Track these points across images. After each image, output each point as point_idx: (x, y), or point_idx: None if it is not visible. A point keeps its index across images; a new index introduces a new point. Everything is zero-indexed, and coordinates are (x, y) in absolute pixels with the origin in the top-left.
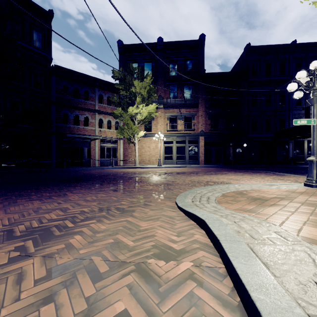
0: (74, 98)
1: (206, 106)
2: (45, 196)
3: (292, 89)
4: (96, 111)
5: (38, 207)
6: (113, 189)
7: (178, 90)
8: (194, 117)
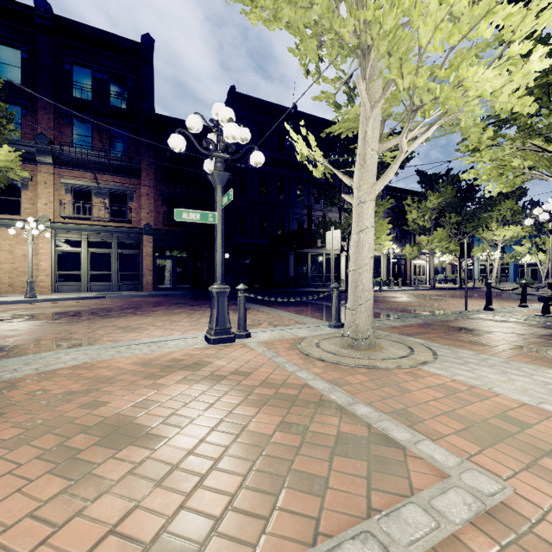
0: None
1: (158, 179)
2: None
3: (175, 146)
4: None
5: None
6: None
7: (95, 133)
8: (134, 195)
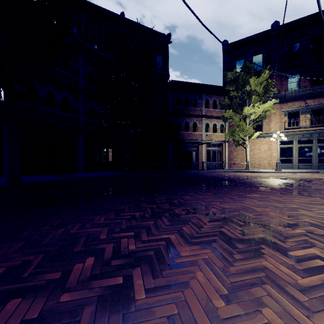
0: (185, 107)
1: None
2: (243, 195)
3: None
4: (203, 116)
5: (269, 204)
6: (295, 193)
7: (301, 78)
8: None
